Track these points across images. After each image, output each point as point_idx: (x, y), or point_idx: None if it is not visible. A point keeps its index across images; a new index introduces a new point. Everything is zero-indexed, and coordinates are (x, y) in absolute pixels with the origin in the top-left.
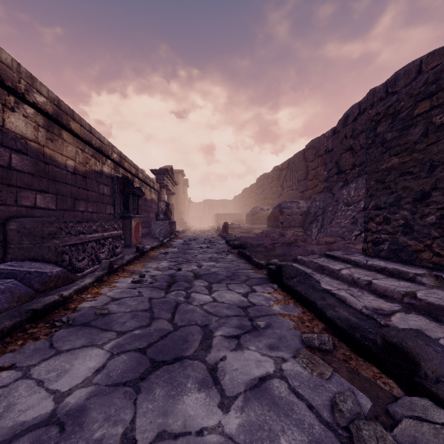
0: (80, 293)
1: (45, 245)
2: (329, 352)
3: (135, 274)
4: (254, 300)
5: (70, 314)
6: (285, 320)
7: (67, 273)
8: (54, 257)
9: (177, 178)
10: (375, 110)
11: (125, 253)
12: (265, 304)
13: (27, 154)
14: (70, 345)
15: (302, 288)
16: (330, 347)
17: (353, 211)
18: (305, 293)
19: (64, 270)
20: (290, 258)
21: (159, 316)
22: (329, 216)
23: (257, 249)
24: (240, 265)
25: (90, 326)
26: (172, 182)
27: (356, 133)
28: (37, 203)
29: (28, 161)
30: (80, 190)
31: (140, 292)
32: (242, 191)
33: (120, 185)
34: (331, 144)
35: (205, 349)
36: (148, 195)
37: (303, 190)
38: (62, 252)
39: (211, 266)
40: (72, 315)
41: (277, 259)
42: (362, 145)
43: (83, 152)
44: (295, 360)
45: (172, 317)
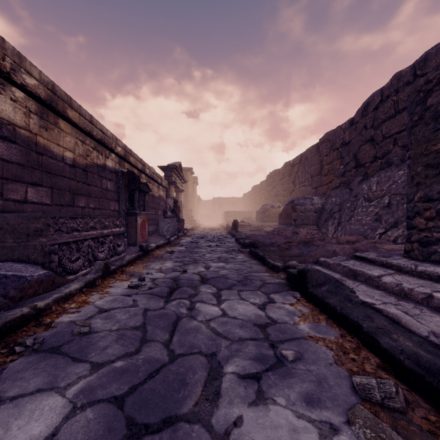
0: (62, 302)
1: (30, 243)
2: (399, 412)
3: (134, 276)
4: (273, 314)
5: (40, 333)
6: (319, 347)
7: (53, 277)
8: (40, 258)
9: (187, 176)
10: (424, 78)
11: (129, 252)
12: (288, 321)
13: (16, 142)
14: (20, 387)
15: (336, 300)
16: (401, 404)
17: (376, 207)
18: (342, 308)
19: (48, 273)
20: (310, 259)
21: (152, 336)
22: (347, 212)
23: (269, 248)
24: (252, 266)
25: (59, 353)
26: (181, 179)
27: (378, 122)
28: (28, 197)
29: (17, 150)
30: (79, 184)
31: (135, 301)
32: (251, 189)
33: (125, 180)
34: (348, 136)
35: (211, 400)
36: (156, 192)
37: (317, 186)
38: (50, 252)
39: (220, 268)
40: (43, 334)
41: (295, 261)
42: (385, 135)
43: (84, 143)
44: (352, 430)
45: (170, 338)
